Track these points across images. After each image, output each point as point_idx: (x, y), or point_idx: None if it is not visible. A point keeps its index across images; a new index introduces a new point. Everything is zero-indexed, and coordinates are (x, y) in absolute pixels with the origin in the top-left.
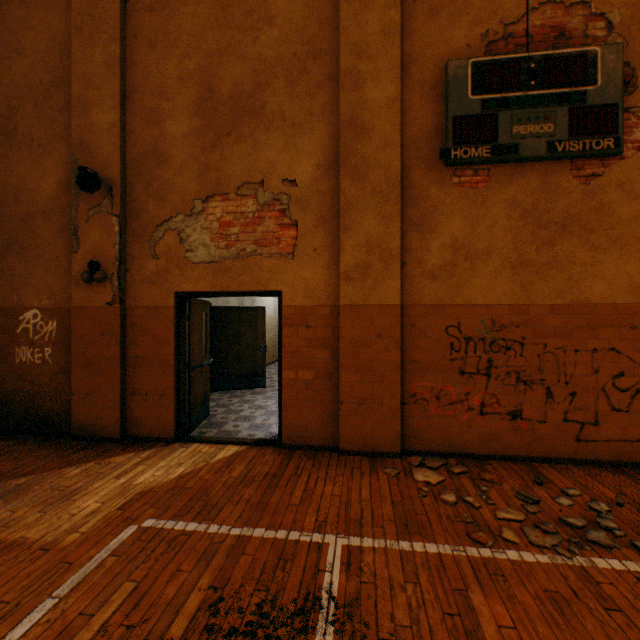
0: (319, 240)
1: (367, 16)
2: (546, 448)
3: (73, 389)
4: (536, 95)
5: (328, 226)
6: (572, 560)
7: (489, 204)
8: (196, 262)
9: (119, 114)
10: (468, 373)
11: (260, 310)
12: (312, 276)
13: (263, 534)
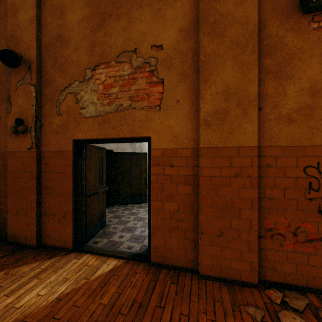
0: (181, 93)
1: None
2: None
3: (8, 209)
4: None
5: (189, 80)
6: None
7: None
8: (87, 116)
9: (35, 11)
10: None
11: (143, 154)
12: (175, 123)
13: None
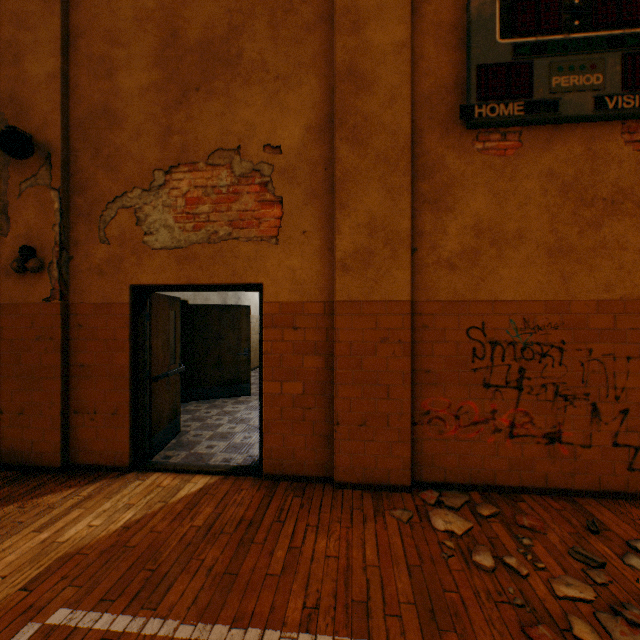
0: (309, 220)
1: None
2: (591, 479)
3: (2, 406)
4: (581, 38)
5: (320, 203)
6: None
7: (520, 176)
8: (156, 248)
9: (59, 63)
10: (494, 386)
11: (244, 309)
12: (301, 265)
13: (225, 636)
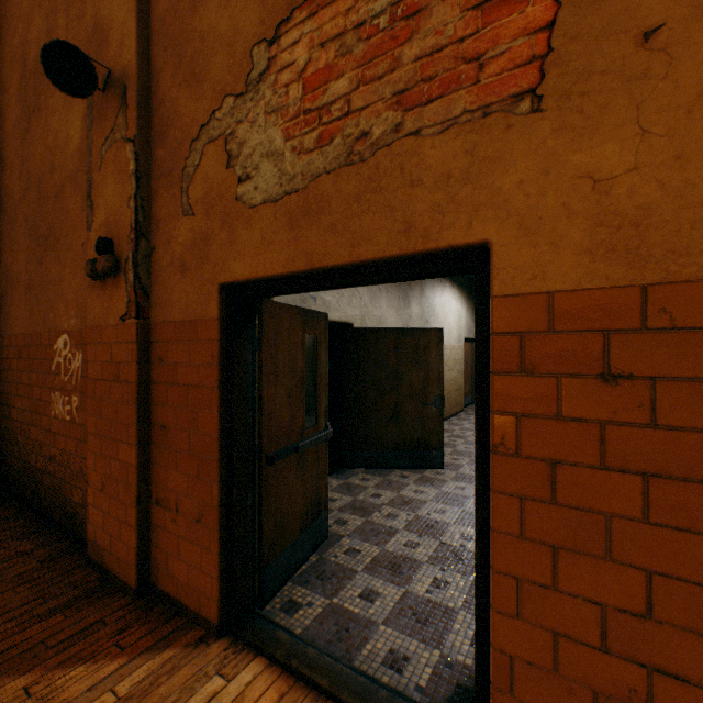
0: None
1: None
2: None
3: (88, 474)
4: None
5: None
6: None
7: None
8: (255, 203)
9: None
10: None
11: (432, 334)
12: (632, 156)
13: None
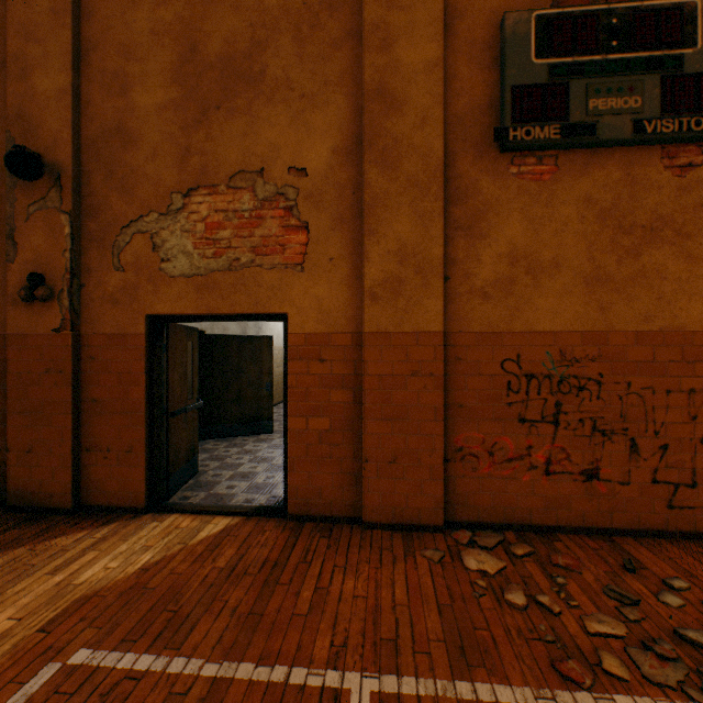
0: (336, 247)
1: None
2: (630, 517)
3: (8, 444)
4: (619, 59)
5: (348, 229)
6: None
7: (557, 201)
8: (174, 275)
9: (70, 78)
10: (530, 421)
11: (266, 340)
12: (327, 294)
13: (251, 674)
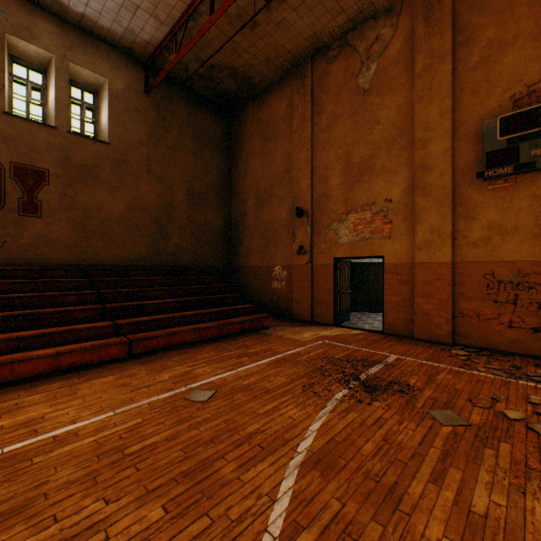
0: (403, 229)
1: (430, 108)
2: None
3: (293, 299)
4: None
5: (408, 221)
6: (506, 379)
7: (515, 199)
8: (342, 243)
9: (310, 181)
10: (499, 302)
11: (381, 264)
12: (400, 248)
13: (366, 350)
